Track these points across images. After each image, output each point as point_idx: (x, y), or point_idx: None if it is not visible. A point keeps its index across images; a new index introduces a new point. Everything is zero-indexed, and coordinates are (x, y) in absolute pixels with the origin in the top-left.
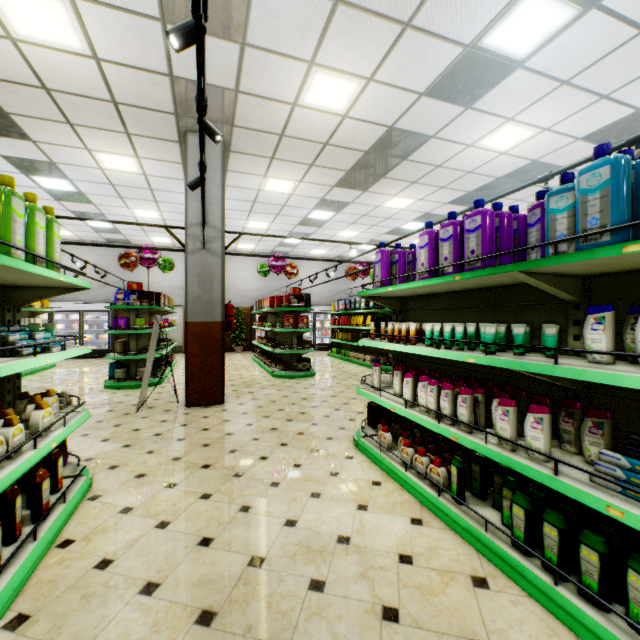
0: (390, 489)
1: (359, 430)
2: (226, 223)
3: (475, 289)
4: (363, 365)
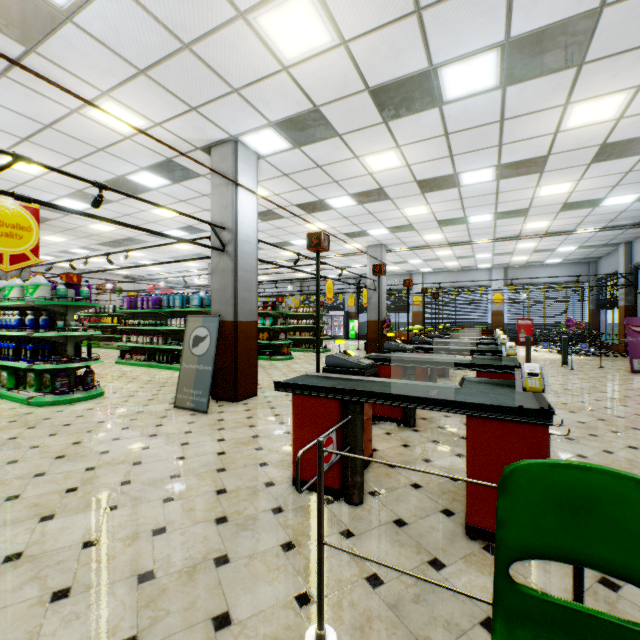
0: (130, 366)
1: (118, 359)
2: None
3: (155, 312)
4: (112, 348)
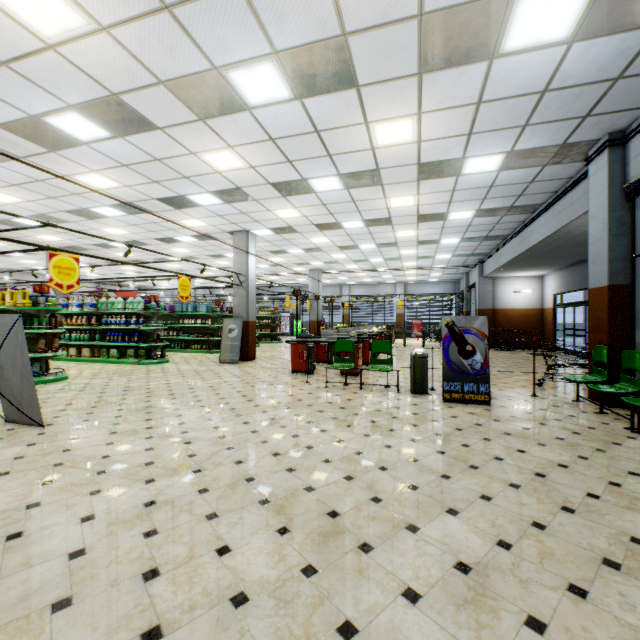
0: None
1: None
2: (4, 258)
3: (167, 315)
4: None
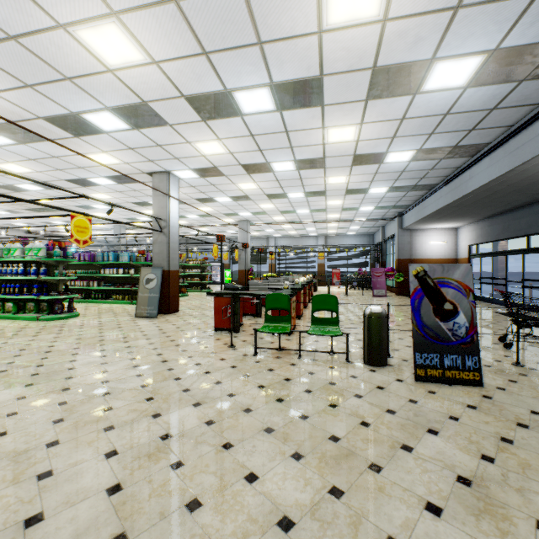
0: None
1: None
2: None
3: (88, 264)
4: None
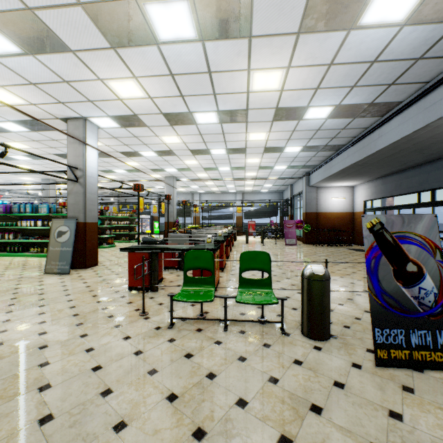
0: None
1: None
2: None
3: (4, 215)
4: None
